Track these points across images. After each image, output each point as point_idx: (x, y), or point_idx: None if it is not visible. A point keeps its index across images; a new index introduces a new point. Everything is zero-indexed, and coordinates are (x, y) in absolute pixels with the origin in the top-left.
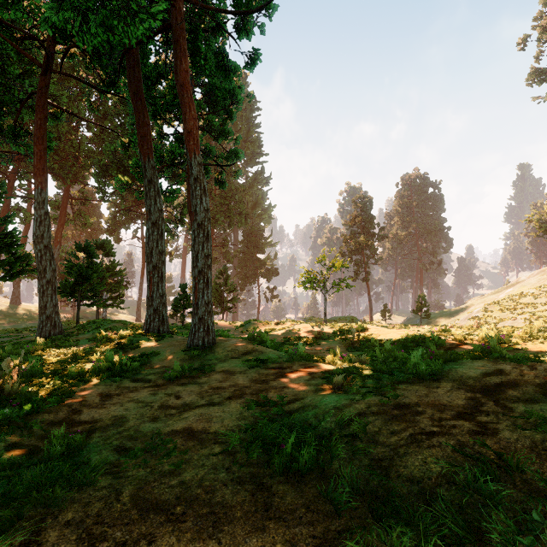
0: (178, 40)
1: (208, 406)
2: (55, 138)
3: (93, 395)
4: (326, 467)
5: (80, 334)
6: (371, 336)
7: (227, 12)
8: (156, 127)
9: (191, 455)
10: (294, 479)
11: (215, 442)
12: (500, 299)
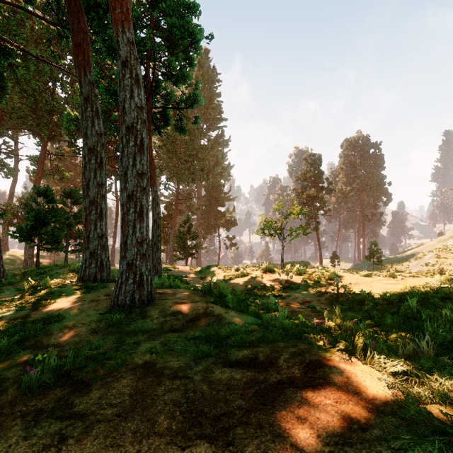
0: None
1: None
2: (31, 95)
3: None
4: None
5: (21, 281)
6: (350, 285)
7: None
8: (115, 71)
9: None
10: None
11: None
12: (450, 246)
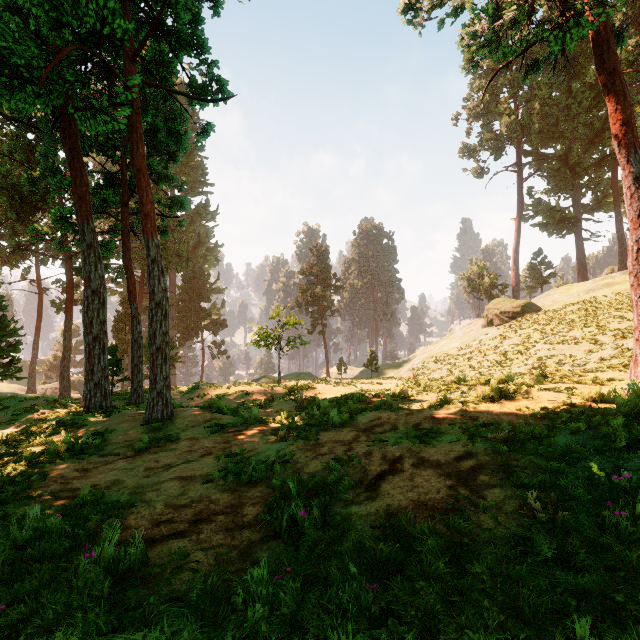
0: (134, 124)
1: (188, 463)
2: None
3: (69, 471)
4: (270, 478)
5: None
6: (318, 395)
7: (183, 94)
8: None
9: (190, 487)
10: (253, 486)
11: (202, 479)
12: (435, 351)
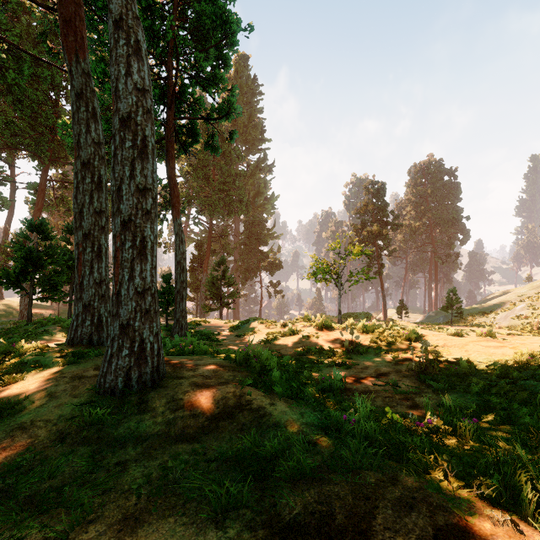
0: None
1: None
2: (27, 107)
3: None
4: None
5: None
6: (438, 349)
7: None
8: None
9: None
10: None
11: None
12: None
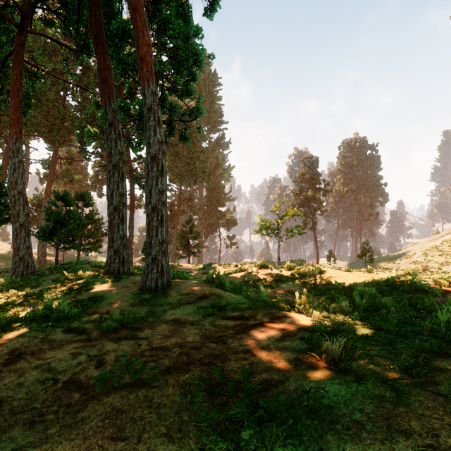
0: None
1: (132, 389)
2: (44, 105)
3: (3, 352)
4: None
5: (50, 275)
6: (330, 278)
7: None
8: (126, 87)
9: None
10: None
11: None
12: (438, 245)
